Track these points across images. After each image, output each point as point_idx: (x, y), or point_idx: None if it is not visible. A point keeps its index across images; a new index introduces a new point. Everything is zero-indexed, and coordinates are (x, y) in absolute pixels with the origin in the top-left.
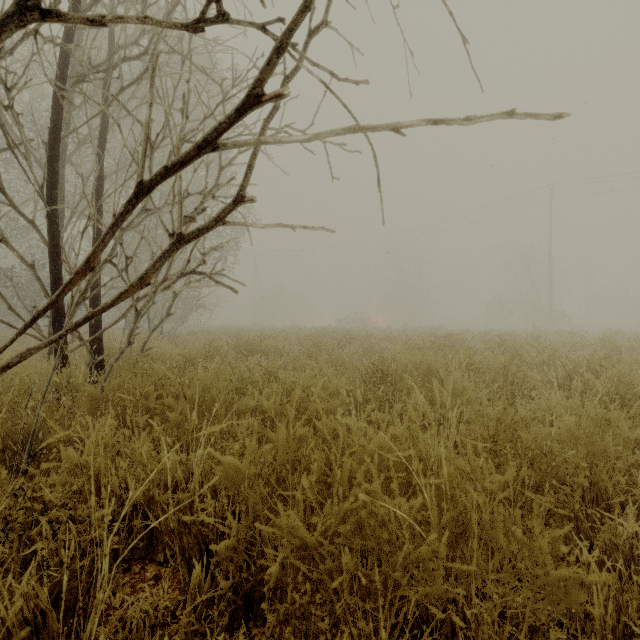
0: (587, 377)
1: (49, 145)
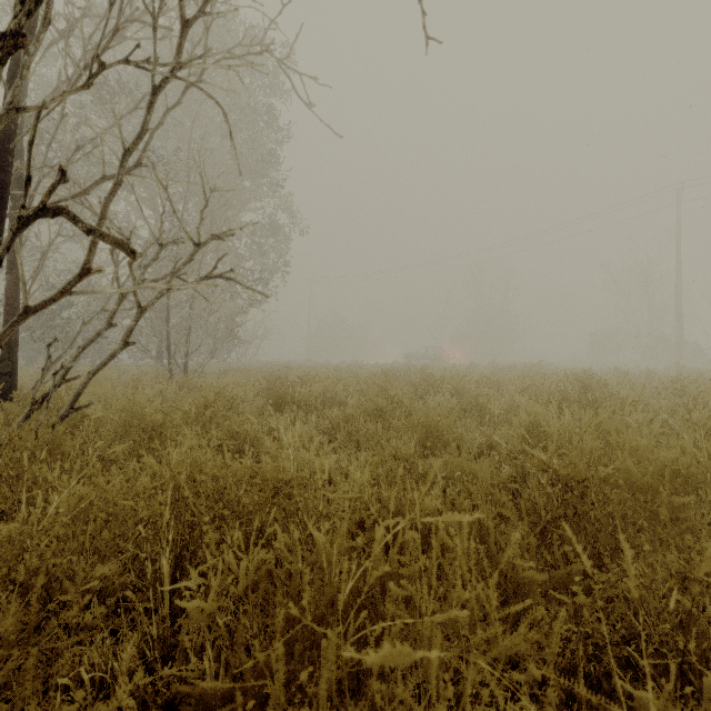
0: None
1: None
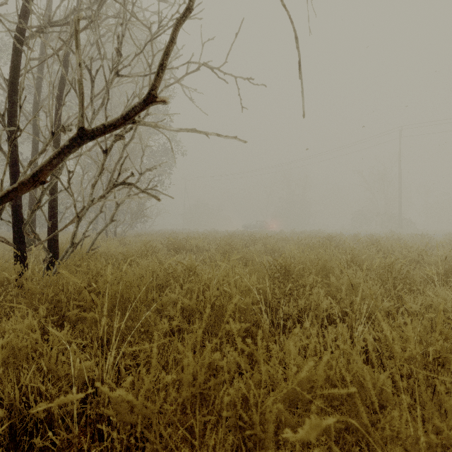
0: None
1: (9, 81)
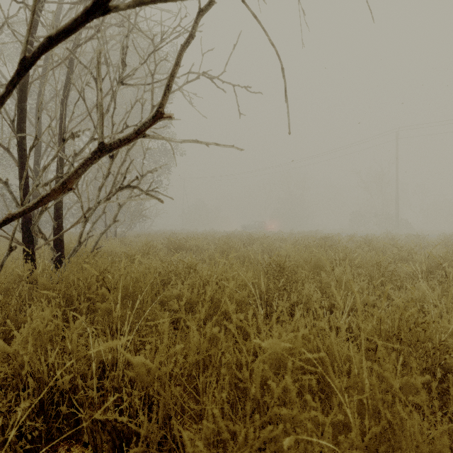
0: (449, 271)
1: (19, 88)
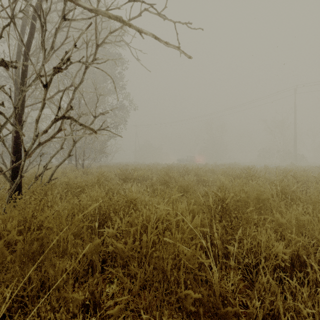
0: None
1: None
